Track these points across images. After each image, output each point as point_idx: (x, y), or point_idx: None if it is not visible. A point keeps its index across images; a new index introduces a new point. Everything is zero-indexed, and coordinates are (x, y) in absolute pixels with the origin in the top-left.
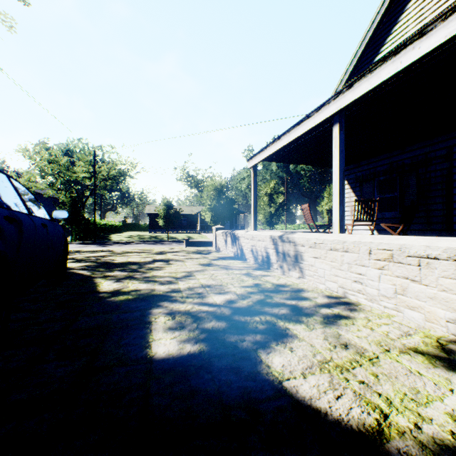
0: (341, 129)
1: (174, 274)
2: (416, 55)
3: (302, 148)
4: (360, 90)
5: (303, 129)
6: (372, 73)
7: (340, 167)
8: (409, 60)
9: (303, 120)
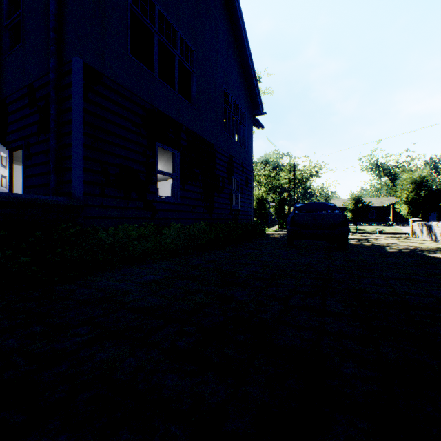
0: None
1: (383, 242)
2: None
3: None
4: None
5: None
6: None
7: None
8: None
9: None
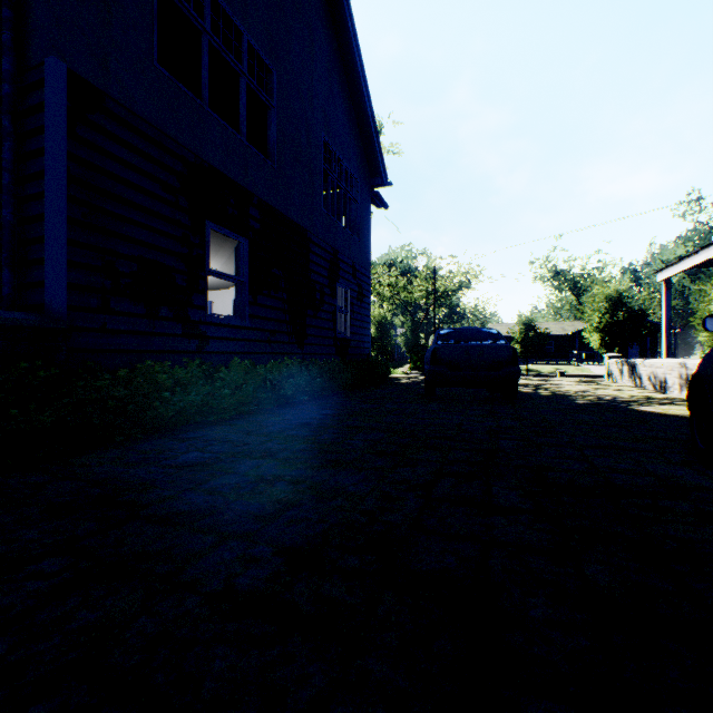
0: None
1: (568, 390)
2: None
3: None
4: None
5: None
6: None
7: None
8: None
9: None
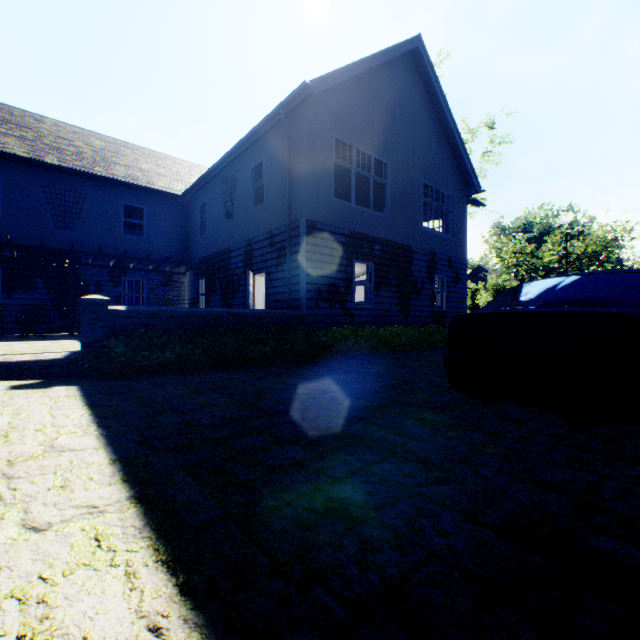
0: None
1: None
2: None
3: None
4: None
5: None
6: None
7: None
8: None
9: None
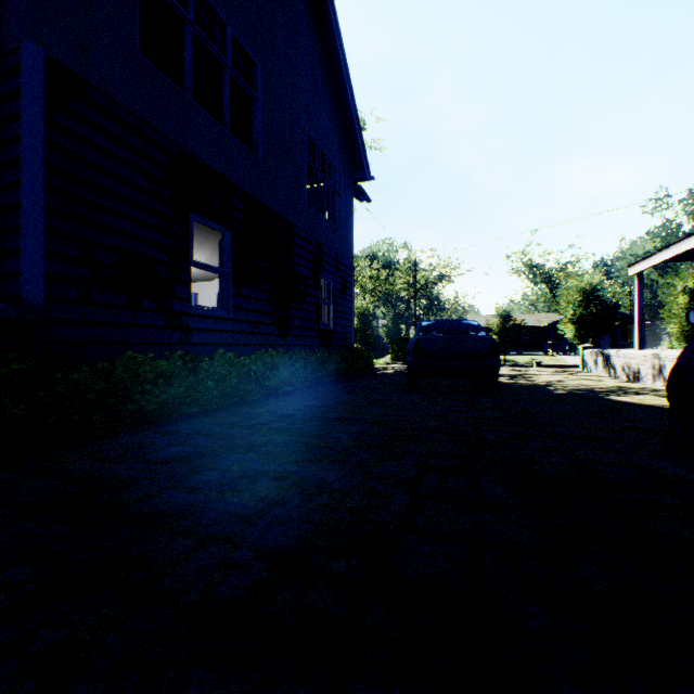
0: None
1: (546, 380)
2: None
3: None
4: None
5: (693, 243)
6: None
7: None
8: None
9: (692, 234)
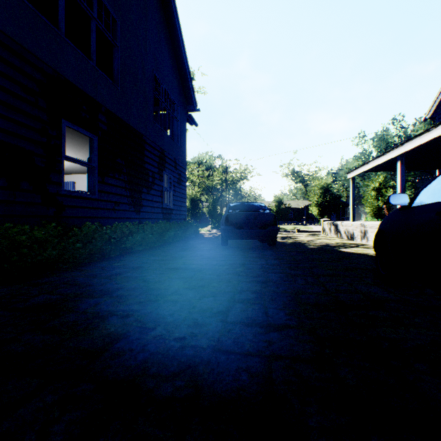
0: (402, 163)
1: (303, 240)
2: (427, 139)
3: (389, 164)
4: (407, 147)
5: (381, 161)
6: (411, 141)
7: (401, 185)
8: (424, 140)
9: (380, 156)
